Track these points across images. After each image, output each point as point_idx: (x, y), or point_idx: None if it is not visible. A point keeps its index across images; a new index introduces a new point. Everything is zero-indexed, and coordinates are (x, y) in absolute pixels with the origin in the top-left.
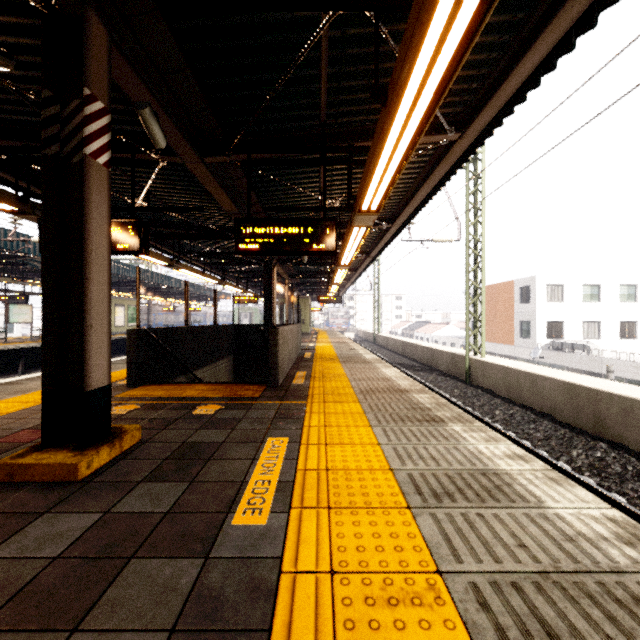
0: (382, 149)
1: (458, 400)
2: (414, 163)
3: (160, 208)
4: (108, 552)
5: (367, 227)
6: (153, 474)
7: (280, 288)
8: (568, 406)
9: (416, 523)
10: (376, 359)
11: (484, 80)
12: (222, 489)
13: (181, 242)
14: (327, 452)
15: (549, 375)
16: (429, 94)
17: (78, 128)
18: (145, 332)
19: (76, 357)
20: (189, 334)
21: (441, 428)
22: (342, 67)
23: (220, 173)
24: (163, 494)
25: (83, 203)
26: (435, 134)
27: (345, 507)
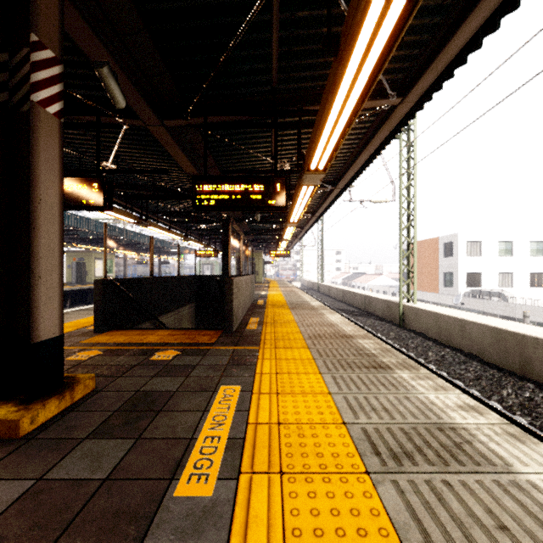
0: (332, 105)
1: (394, 342)
2: (357, 129)
3: (128, 170)
4: (27, 537)
5: (314, 186)
6: (100, 429)
7: (237, 244)
8: (495, 349)
9: (378, 494)
10: (321, 306)
11: (426, 45)
12: (169, 448)
13: (150, 203)
14: (279, 402)
15: (477, 320)
16: (384, 38)
17: (27, 77)
18: (111, 282)
19: (25, 308)
20: (154, 284)
21: (389, 375)
22: (292, 31)
23: (180, 137)
24: (105, 454)
25: (30, 151)
26: (378, 99)
27: (299, 472)
